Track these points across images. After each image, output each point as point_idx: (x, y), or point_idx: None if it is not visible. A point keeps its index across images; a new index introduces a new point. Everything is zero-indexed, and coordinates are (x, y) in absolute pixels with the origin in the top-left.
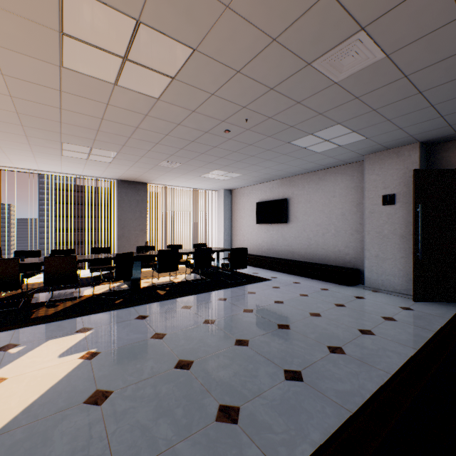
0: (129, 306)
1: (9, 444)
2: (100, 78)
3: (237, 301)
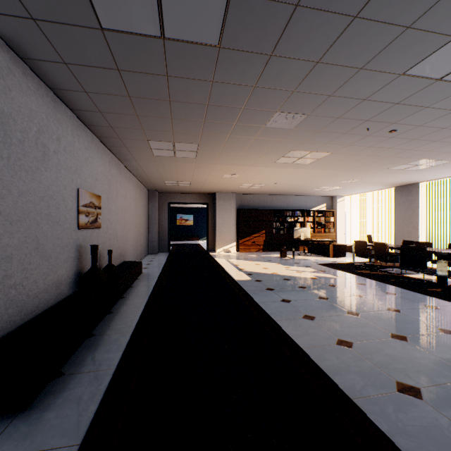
0: (380, 281)
1: (273, 275)
2: (315, 161)
3: (427, 311)
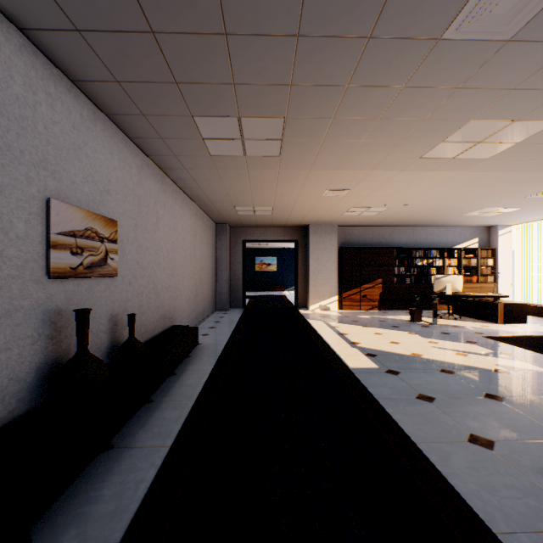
0: None
1: (416, 359)
2: (504, 148)
3: None
